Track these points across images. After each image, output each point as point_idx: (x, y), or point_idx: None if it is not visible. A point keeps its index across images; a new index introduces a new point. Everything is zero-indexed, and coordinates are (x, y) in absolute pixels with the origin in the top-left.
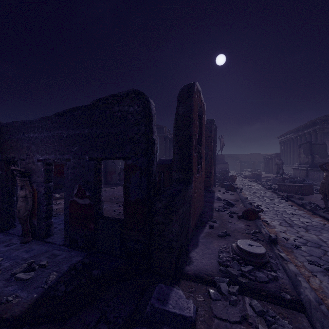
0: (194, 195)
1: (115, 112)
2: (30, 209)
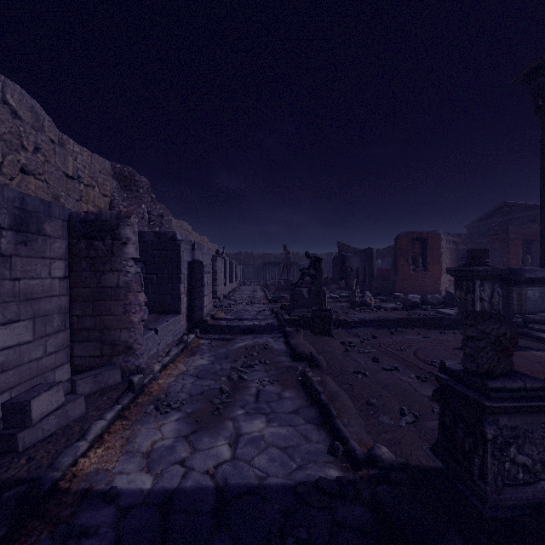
0: (402, 281)
1: (366, 253)
2: None
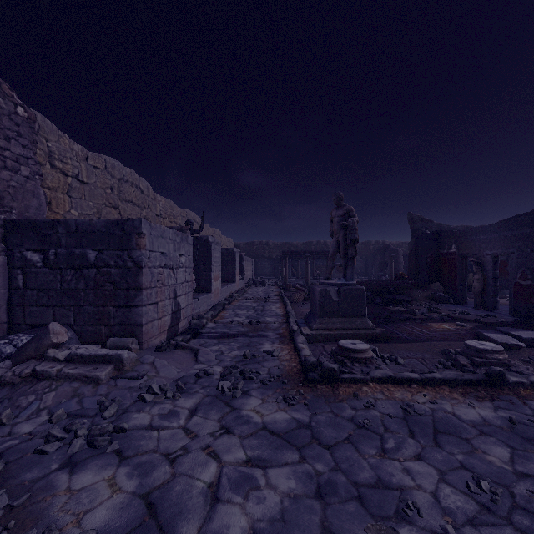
0: None
1: None
2: (481, 287)
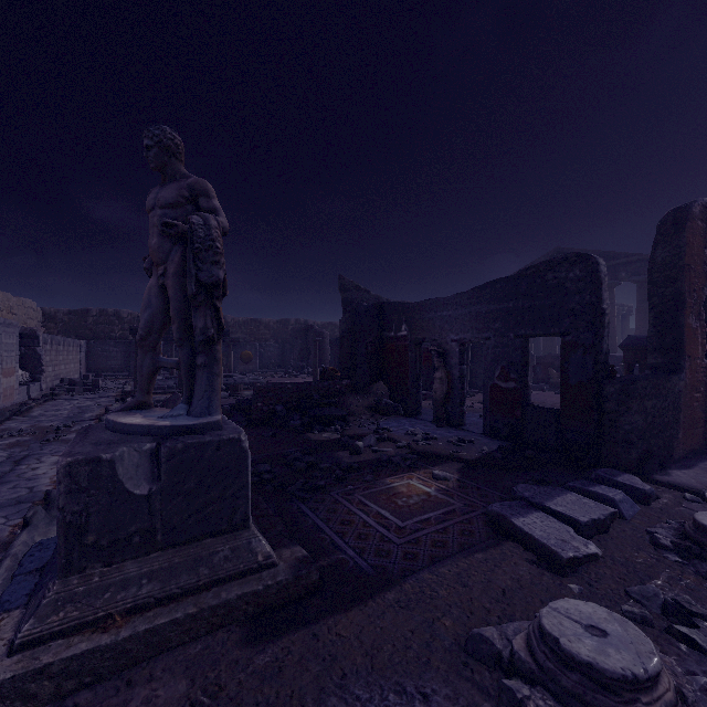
0: (692, 394)
1: (549, 281)
2: (445, 392)
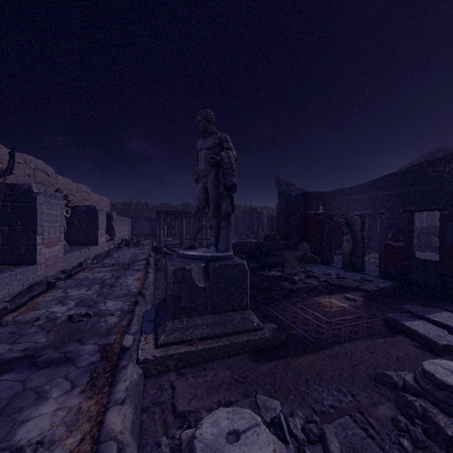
0: None
1: (430, 173)
2: (351, 249)
